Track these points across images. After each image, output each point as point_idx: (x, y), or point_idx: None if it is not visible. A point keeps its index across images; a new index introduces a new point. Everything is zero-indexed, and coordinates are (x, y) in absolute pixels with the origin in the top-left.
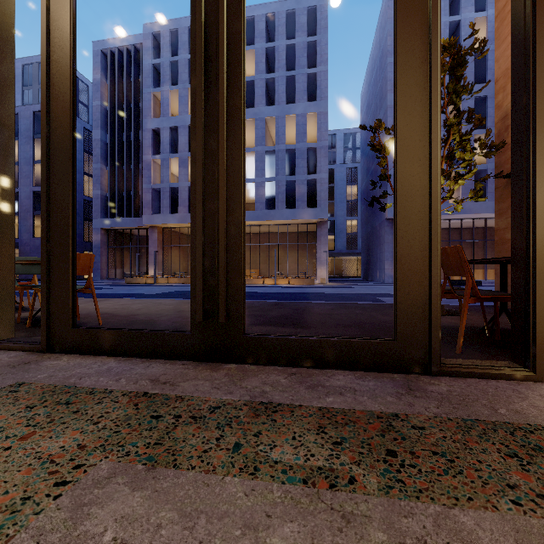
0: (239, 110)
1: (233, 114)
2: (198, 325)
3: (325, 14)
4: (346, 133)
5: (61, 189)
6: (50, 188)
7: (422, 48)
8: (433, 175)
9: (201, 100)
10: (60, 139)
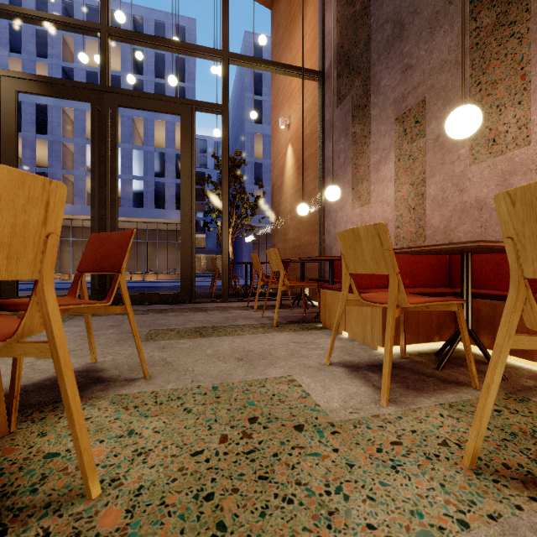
0: (115, 200)
1: (113, 201)
2: (95, 291)
3: (193, 37)
4: (216, 141)
5: None
6: None
7: (189, 189)
8: (193, 235)
9: (98, 196)
10: None
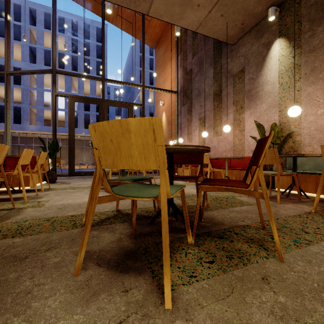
0: None
1: None
2: None
3: (106, 34)
4: (115, 88)
5: (73, 147)
6: (70, 147)
7: None
8: None
9: None
10: (72, 138)
